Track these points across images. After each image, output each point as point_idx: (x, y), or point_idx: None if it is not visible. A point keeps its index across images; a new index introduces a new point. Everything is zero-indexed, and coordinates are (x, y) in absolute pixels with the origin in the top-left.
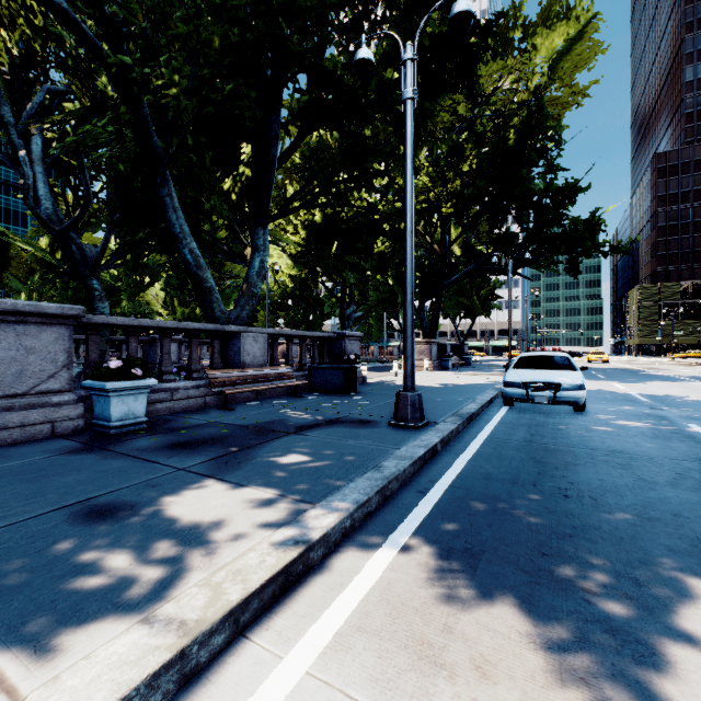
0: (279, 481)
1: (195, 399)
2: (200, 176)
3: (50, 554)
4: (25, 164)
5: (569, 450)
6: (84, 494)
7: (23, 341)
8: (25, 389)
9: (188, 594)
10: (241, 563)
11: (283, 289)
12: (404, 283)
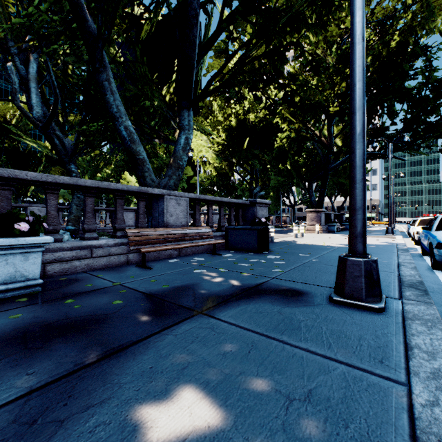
0: None
1: (117, 256)
2: None
3: None
4: (12, 73)
5: None
6: None
7: None
8: None
9: None
10: None
11: (210, 180)
12: (351, 109)
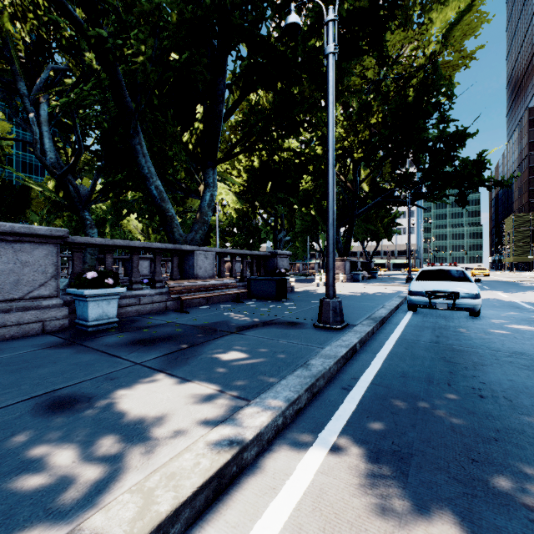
0: (219, 376)
1: (158, 303)
2: (165, 131)
3: (5, 447)
4: (33, 124)
5: (473, 351)
6: (52, 385)
7: (19, 256)
8: (21, 295)
9: (119, 501)
10: (176, 465)
11: (229, 220)
12: (327, 207)
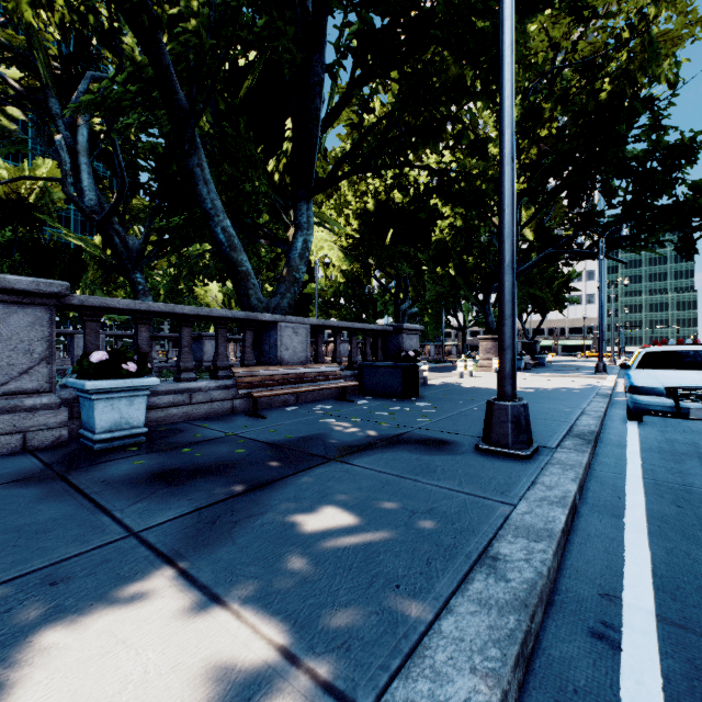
0: (291, 589)
1: (220, 402)
2: None
3: None
4: (62, 149)
5: None
6: None
7: None
8: None
9: None
10: None
11: (335, 288)
12: (500, 236)
